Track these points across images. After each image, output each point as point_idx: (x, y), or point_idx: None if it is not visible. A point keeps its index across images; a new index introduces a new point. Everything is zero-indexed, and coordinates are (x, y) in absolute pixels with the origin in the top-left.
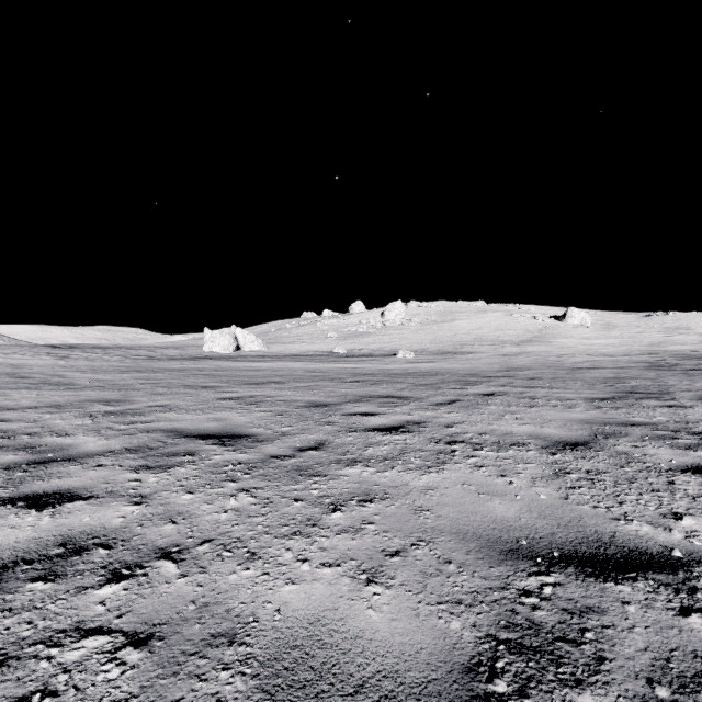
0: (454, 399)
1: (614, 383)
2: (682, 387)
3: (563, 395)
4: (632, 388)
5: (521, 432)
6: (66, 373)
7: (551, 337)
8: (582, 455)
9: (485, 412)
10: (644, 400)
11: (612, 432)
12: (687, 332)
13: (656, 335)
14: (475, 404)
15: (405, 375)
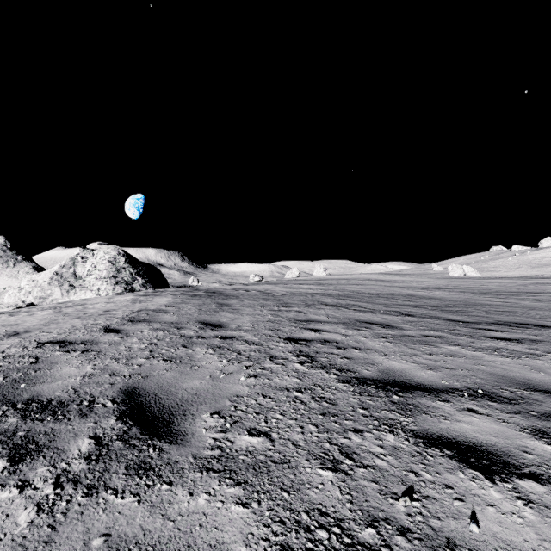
0: None
1: None
2: None
3: None
4: None
5: None
6: (438, 281)
7: None
8: None
9: None
10: None
11: None
12: None
13: None
14: None
15: None
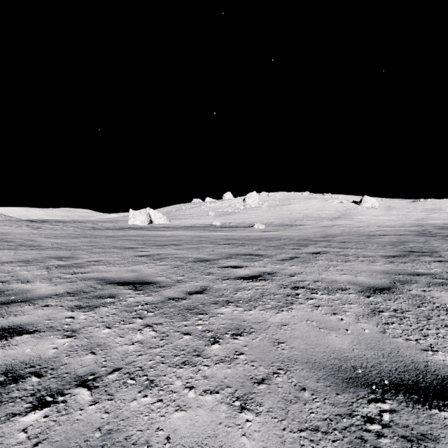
0: (294, 256)
1: (398, 245)
2: (444, 248)
3: (366, 253)
4: (411, 249)
5: (342, 280)
6: (37, 238)
7: (352, 215)
8: (389, 298)
9: (315, 266)
10: (421, 257)
11: (405, 280)
12: (440, 212)
13: (420, 213)
14: (308, 259)
15: (259, 240)
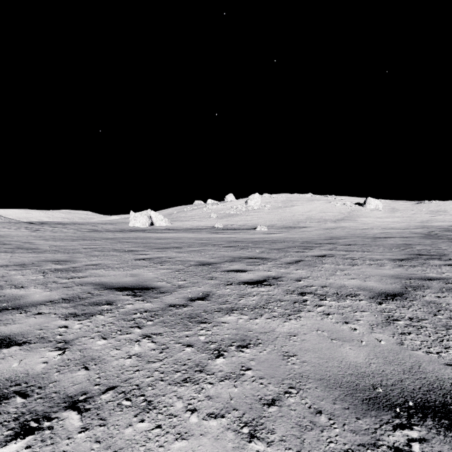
0: (299, 260)
1: (405, 248)
2: None
3: (373, 256)
4: (418, 252)
5: (351, 285)
6: (35, 241)
7: (356, 217)
8: (402, 304)
9: (322, 270)
10: (430, 260)
11: (417, 285)
12: (444, 214)
13: (425, 215)
14: (314, 263)
15: (263, 242)
